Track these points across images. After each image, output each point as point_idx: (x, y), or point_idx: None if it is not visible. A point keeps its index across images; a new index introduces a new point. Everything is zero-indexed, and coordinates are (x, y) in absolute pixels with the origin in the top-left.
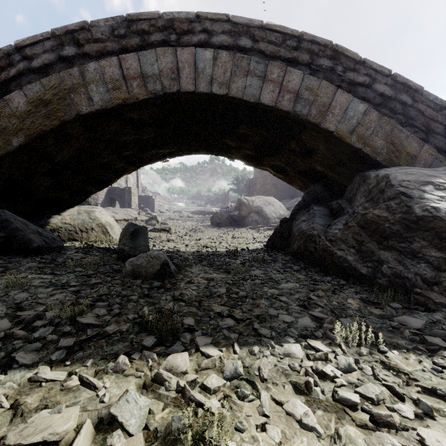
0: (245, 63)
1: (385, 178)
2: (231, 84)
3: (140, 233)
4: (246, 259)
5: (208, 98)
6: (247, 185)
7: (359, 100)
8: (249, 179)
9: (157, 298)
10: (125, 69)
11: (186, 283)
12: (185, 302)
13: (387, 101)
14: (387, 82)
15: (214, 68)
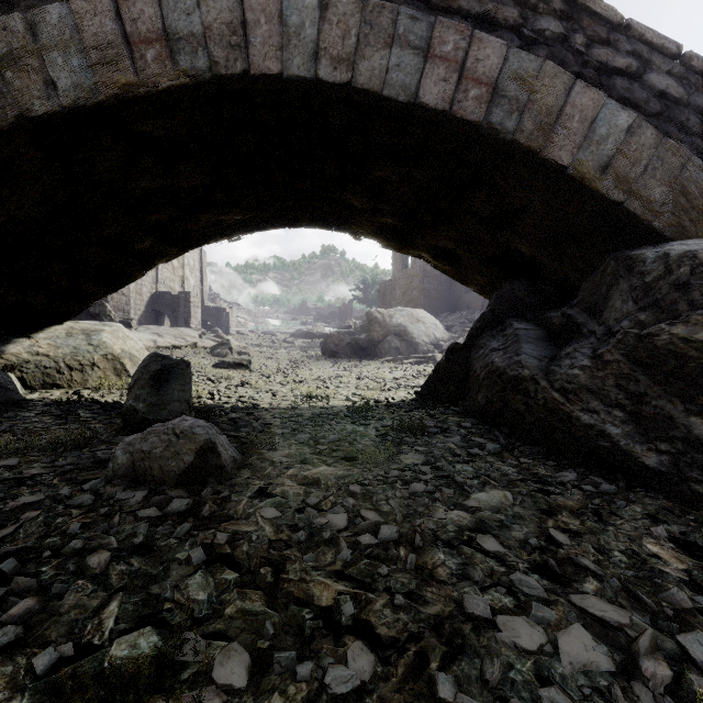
0: (388, 19)
1: (688, 259)
2: (358, 62)
3: (174, 373)
4: (387, 425)
5: (309, 94)
6: (380, 291)
7: (619, 104)
8: (385, 281)
9: (166, 556)
10: (129, 21)
11: (253, 498)
12: (237, 570)
13: (671, 108)
14: (671, 70)
15: (323, 26)
